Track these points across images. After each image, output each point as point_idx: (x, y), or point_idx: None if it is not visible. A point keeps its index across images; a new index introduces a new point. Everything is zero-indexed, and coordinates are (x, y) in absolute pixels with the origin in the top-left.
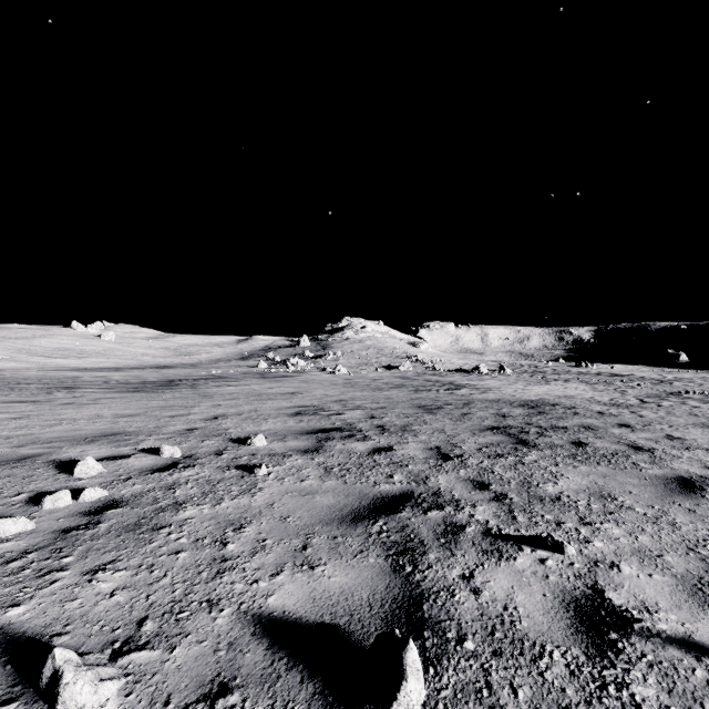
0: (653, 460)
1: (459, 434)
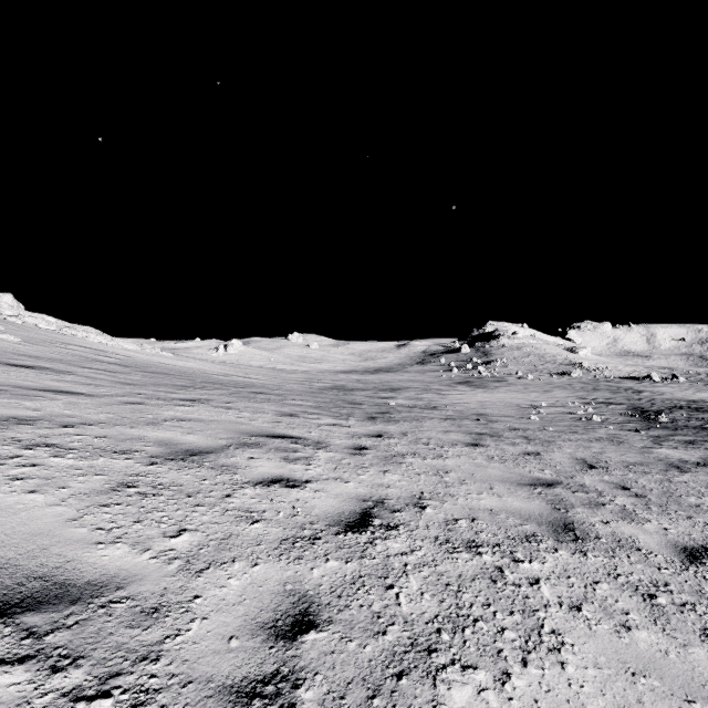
0: None
1: (655, 406)
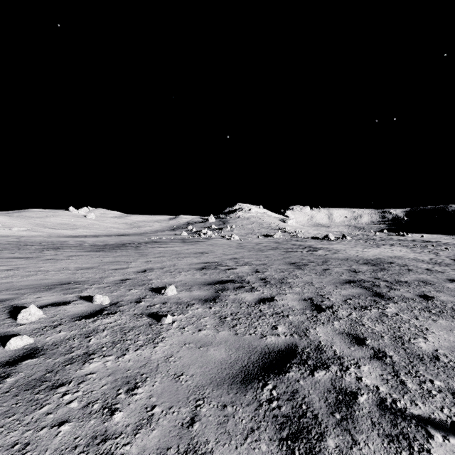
0: None
1: (324, 287)
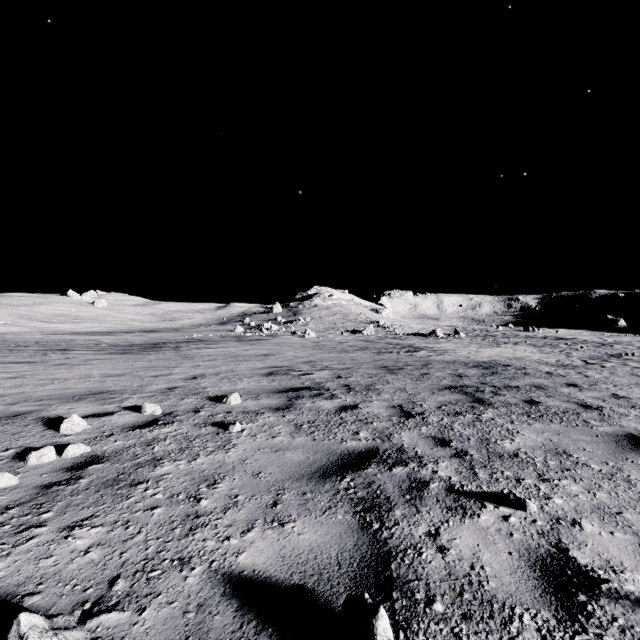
0: (602, 418)
1: (419, 393)
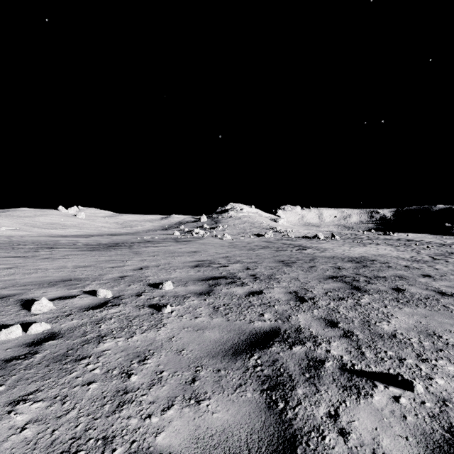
0: None
1: (309, 282)
